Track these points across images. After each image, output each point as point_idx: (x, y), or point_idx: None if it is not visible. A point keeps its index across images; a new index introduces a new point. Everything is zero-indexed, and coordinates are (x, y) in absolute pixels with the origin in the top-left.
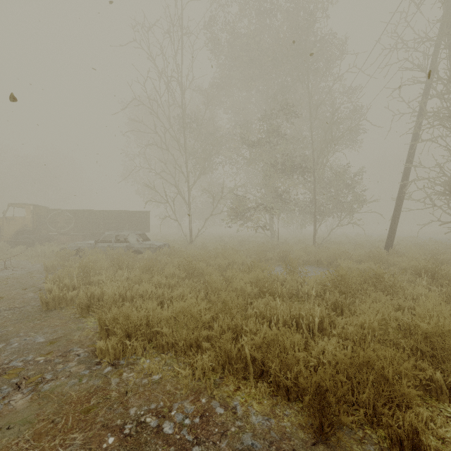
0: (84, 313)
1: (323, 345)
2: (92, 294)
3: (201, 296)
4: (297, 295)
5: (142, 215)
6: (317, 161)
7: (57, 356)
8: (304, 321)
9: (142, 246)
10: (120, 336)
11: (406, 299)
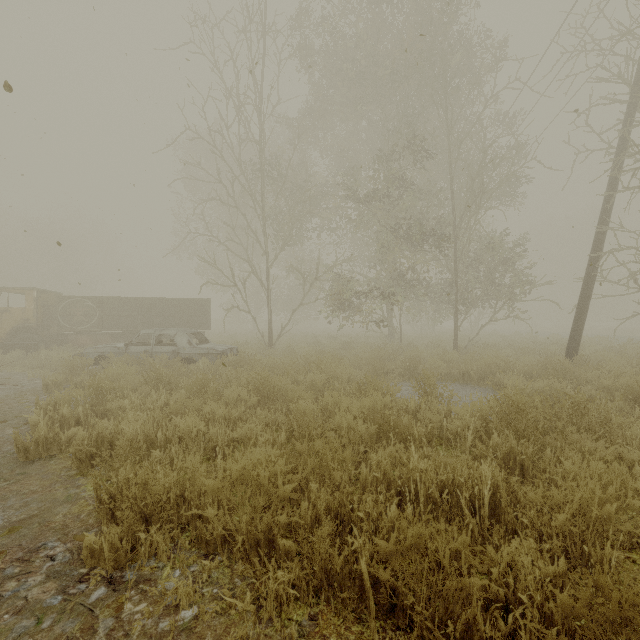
0: (85, 468)
1: (512, 555)
2: (100, 434)
3: (281, 439)
4: (439, 434)
5: (199, 306)
6: (460, 224)
7: (12, 561)
8: (466, 496)
9: (196, 352)
10: (130, 523)
11: (629, 445)
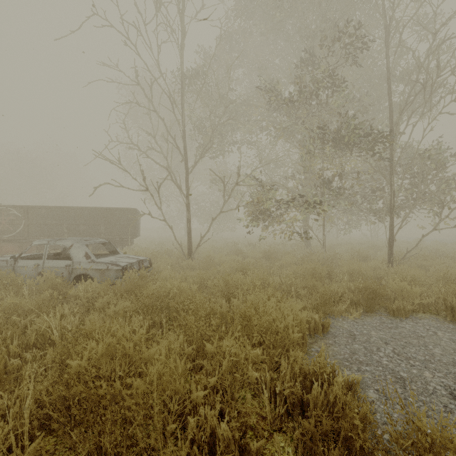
0: None
1: None
2: None
3: None
4: None
5: (124, 214)
6: (396, 122)
7: None
8: None
9: (93, 267)
10: None
11: None
